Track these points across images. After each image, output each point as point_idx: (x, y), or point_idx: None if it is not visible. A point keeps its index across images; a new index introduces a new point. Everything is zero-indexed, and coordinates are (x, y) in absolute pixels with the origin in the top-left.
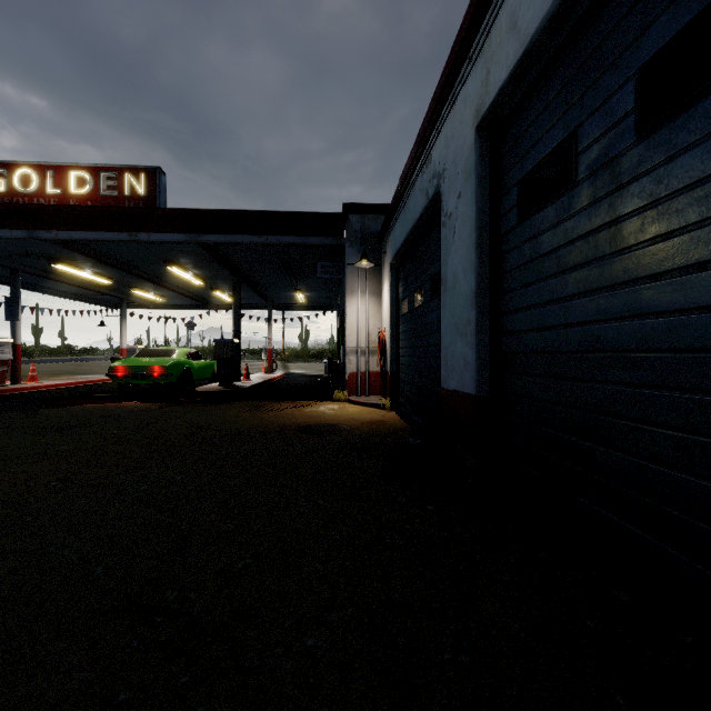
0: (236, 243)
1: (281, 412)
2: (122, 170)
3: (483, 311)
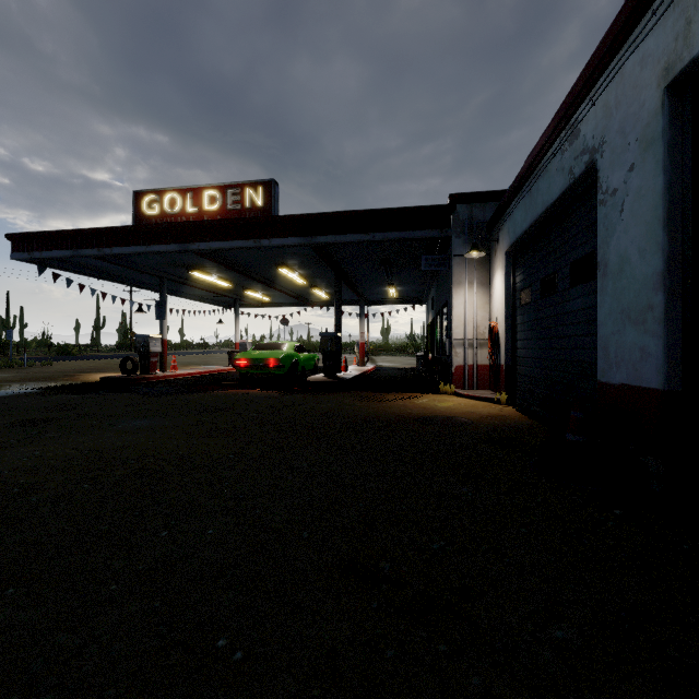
0: (344, 243)
1: (393, 403)
2: (244, 186)
3: (674, 295)
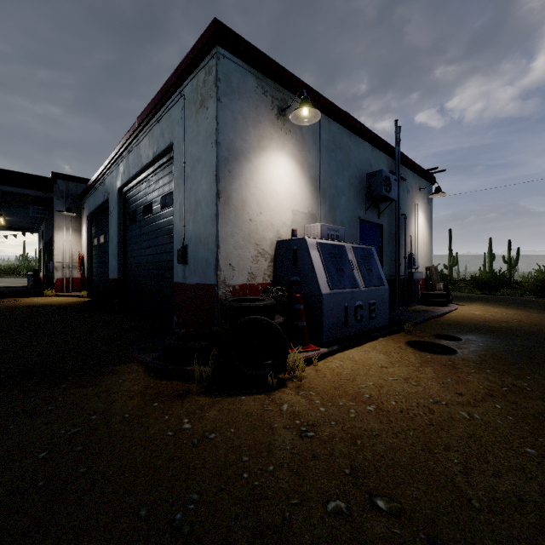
0: None
1: (3, 302)
2: None
3: (121, 250)
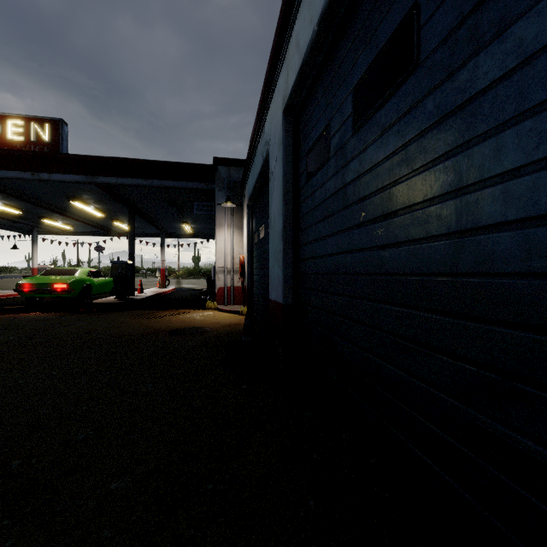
0: (126, 185)
1: (161, 319)
2: (28, 119)
3: (288, 244)
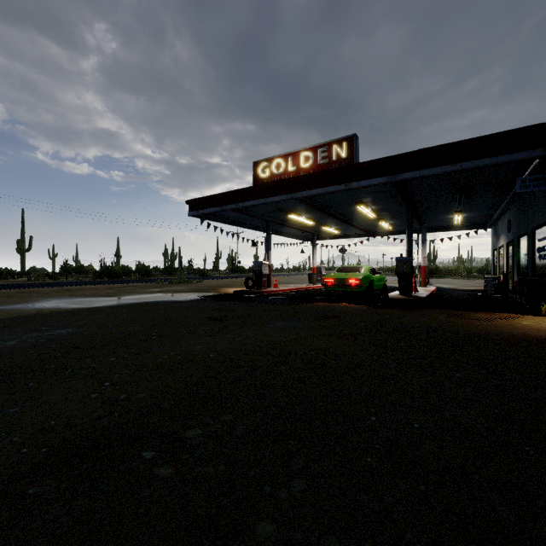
0: (428, 176)
1: (493, 322)
2: (331, 144)
3: None
